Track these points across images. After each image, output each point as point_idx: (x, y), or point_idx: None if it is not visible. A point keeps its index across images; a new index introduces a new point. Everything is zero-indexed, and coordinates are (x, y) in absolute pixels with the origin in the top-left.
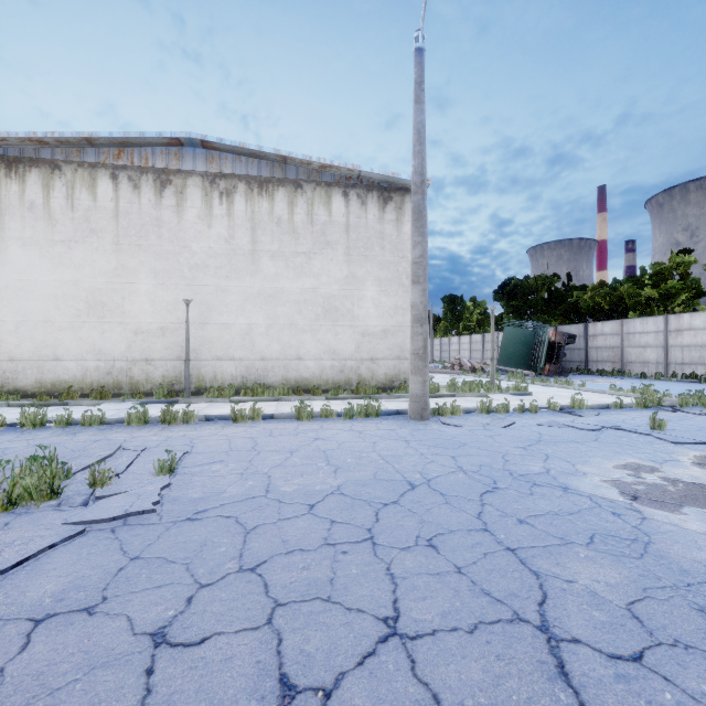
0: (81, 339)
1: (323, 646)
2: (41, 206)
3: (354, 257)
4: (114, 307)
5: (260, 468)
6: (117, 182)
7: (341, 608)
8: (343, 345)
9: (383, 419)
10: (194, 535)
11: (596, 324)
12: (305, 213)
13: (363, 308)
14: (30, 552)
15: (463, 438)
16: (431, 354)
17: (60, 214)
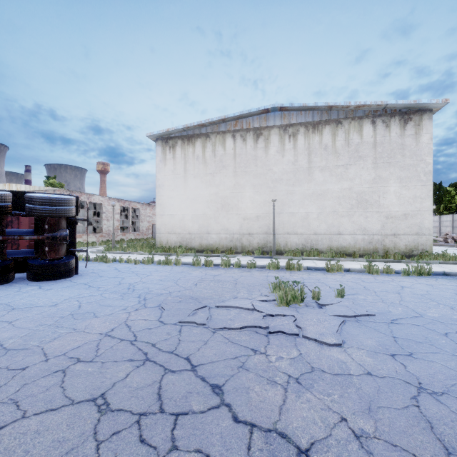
0: (218, 223)
1: None
2: (201, 157)
3: (380, 164)
4: (233, 205)
5: (392, 300)
6: (235, 139)
7: None
8: (371, 225)
9: (436, 278)
10: (411, 331)
11: None
12: (343, 139)
13: (387, 199)
14: (335, 325)
15: None
16: None
17: (209, 160)
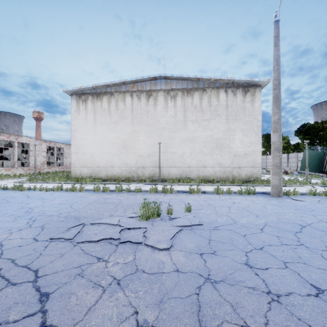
0: (120, 159)
1: (319, 278)
2: (107, 109)
3: (230, 120)
4: (131, 146)
5: (222, 213)
6: (132, 97)
7: (314, 267)
8: (225, 161)
9: (257, 196)
10: (223, 235)
11: None
12: (207, 102)
13: (234, 143)
14: (173, 233)
15: (310, 207)
16: None
17: (113, 112)
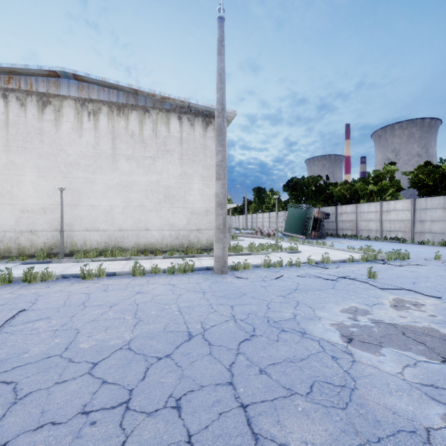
0: None
1: None
2: None
3: (186, 161)
4: (4, 192)
5: (76, 323)
6: (7, 100)
7: None
8: (178, 220)
9: (195, 274)
10: None
11: (342, 207)
12: (151, 129)
13: (192, 195)
14: None
15: (245, 289)
16: (246, 224)
17: None
